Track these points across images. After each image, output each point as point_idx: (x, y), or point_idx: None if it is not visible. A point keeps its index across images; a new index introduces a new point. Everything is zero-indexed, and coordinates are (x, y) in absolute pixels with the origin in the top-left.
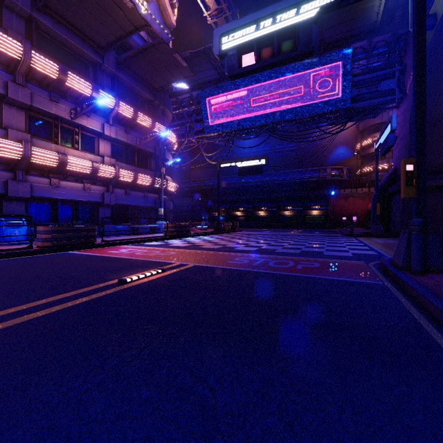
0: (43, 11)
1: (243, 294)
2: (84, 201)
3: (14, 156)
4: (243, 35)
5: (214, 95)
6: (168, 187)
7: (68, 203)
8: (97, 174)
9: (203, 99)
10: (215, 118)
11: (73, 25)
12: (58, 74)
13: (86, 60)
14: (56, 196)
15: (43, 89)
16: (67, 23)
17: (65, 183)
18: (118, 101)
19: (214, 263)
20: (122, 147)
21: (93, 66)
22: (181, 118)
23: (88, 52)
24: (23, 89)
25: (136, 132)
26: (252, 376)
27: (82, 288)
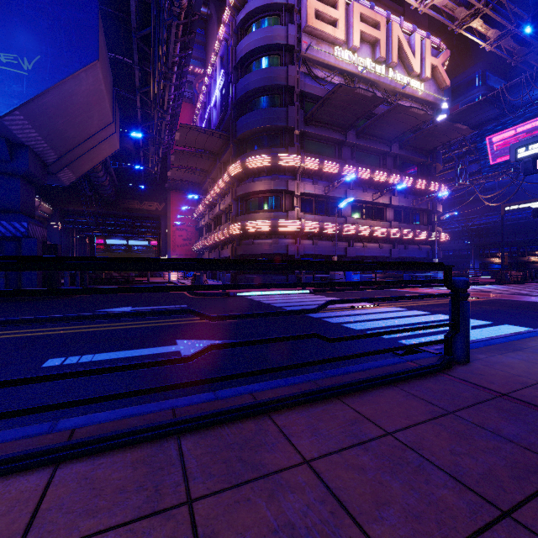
0: (360, 138)
1: (536, 306)
2: (378, 256)
3: (351, 233)
4: (537, 147)
5: (496, 132)
6: (440, 238)
7: (369, 258)
8: (388, 236)
9: (480, 139)
10: (497, 156)
11: (374, 136)
12: (369, 175)
13: (378, 154)
14: (365, 254)
15: (359, 186)
16: (371, 137)
17: (369, 245)
18: (402, 177)
19: (511, 298)
20: (400, 210)
21: (382, 155)
22: (448, 162)
23: (381, 148)
24: (352, 191)
25: (412, 195)
26: (537, 312)
27: (445, 300)
